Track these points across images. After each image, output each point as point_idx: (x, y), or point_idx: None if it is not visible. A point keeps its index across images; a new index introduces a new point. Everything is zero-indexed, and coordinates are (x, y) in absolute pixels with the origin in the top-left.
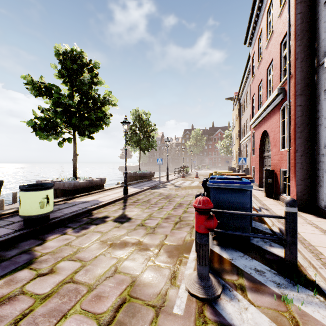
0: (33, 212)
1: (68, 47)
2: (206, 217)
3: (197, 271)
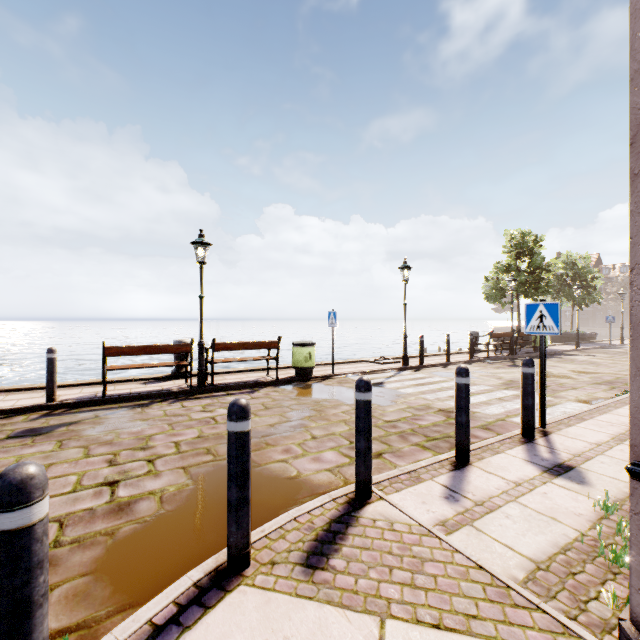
0: None
1: (518, 231)
2: None
3: None
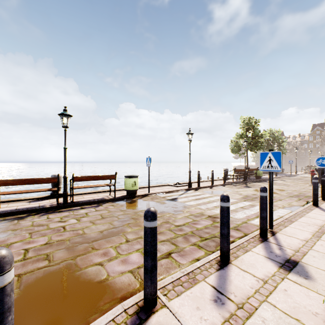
0: (259, 175)
1: (247, 117)
2: (312, 173)
3: (310, 182)
